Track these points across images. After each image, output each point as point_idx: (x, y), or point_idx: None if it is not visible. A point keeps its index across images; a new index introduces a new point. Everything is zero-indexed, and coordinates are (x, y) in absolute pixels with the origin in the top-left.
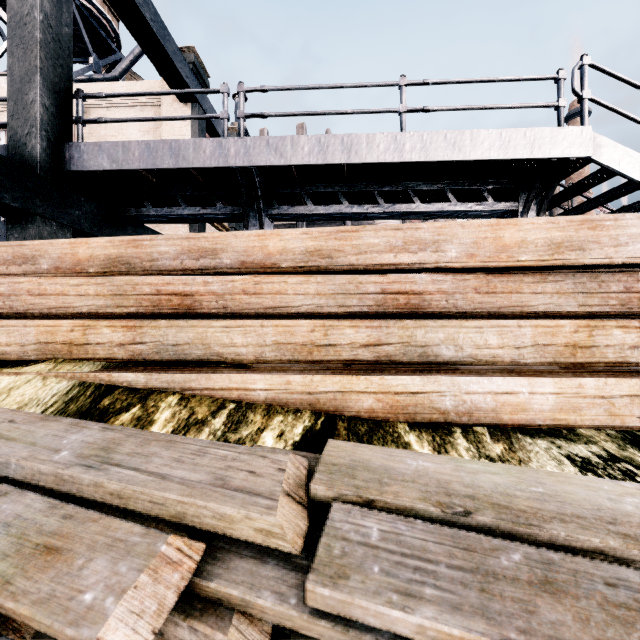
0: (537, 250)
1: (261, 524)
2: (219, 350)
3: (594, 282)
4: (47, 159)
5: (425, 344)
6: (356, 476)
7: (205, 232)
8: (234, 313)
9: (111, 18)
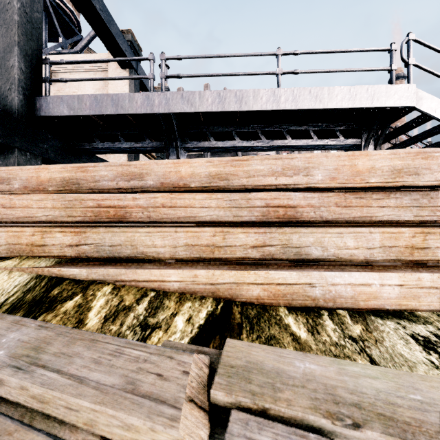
0: (383, 174)
1: (165, 438)
2: (143, 250)
3: (425, 198)
4: (23, 107)
5: (299, 246)
6: (251, 380)
7: (139, 160)
8: (155, 221)
9: (74, 11)
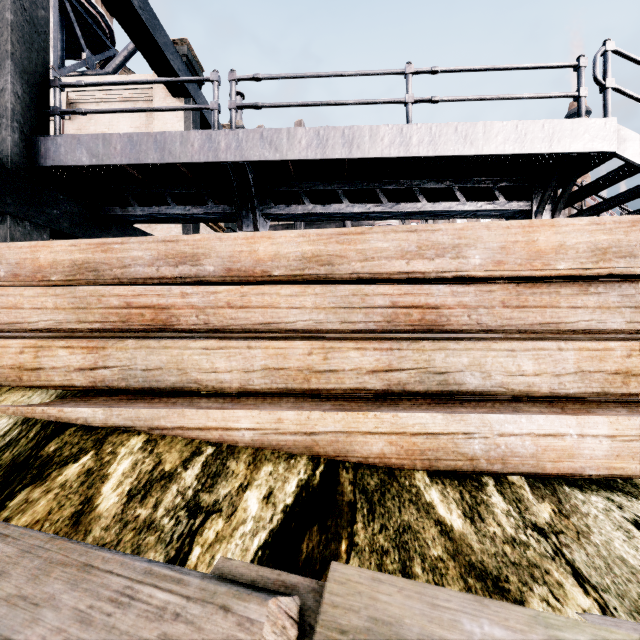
0: (578, 256)
1: None
2: (197, 376)
3: None
4: (20, 153)
5: (445, 370)
6: None
7: (199, 232)
8: (217, 330)
9: (105, 13)
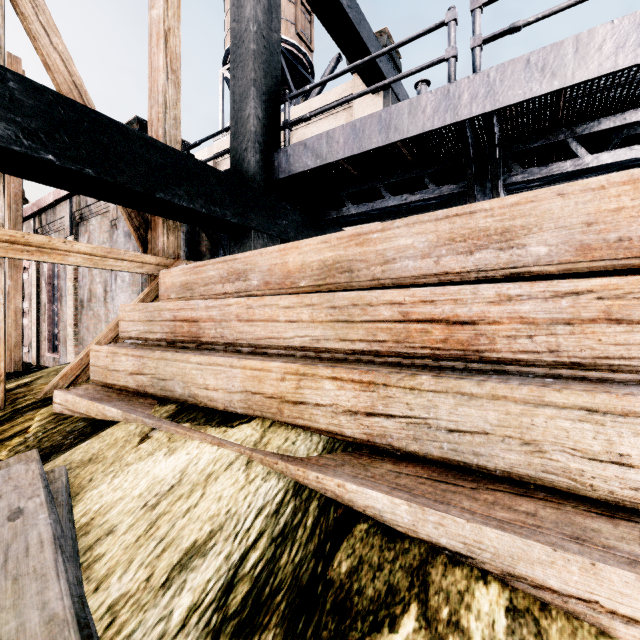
0: None
1: None
2: (569, 463)
3: None
4: (260, 171)
5: None
6: None
7: None
8: (576, 364)
9: (307, 52)
